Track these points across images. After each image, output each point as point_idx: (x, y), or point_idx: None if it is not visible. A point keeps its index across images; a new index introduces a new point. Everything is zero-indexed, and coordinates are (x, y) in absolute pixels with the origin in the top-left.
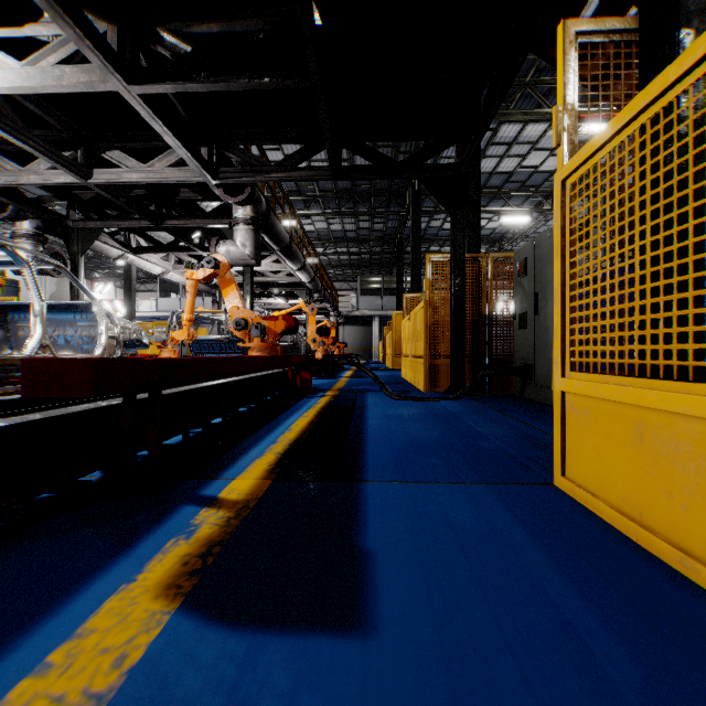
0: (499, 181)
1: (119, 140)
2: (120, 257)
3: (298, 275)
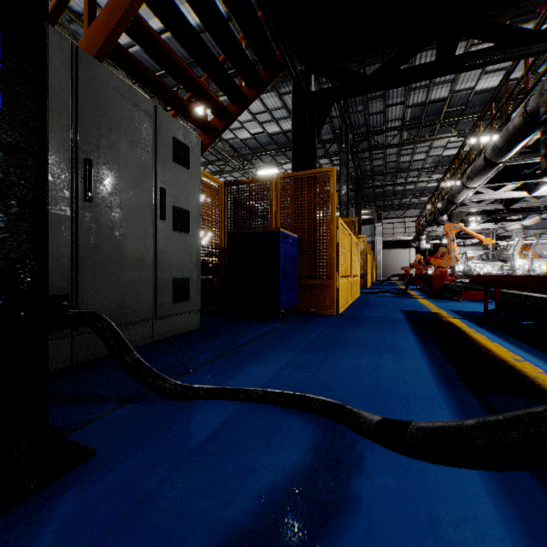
0: None
1: None
2: None
3: None
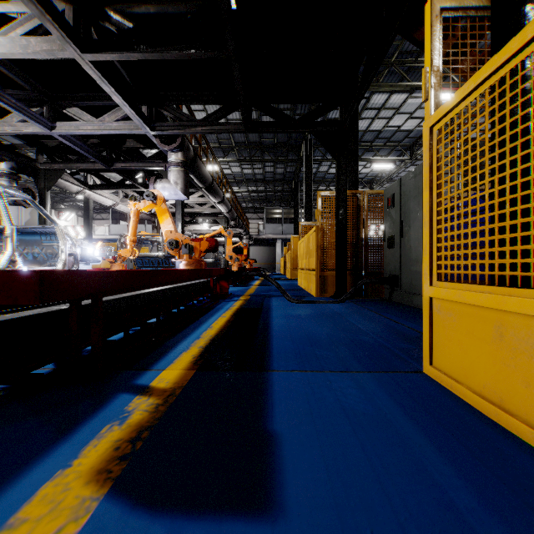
0: (371, 137)
1: (77, 99)
2: (79, 192)
3: (218, 207)
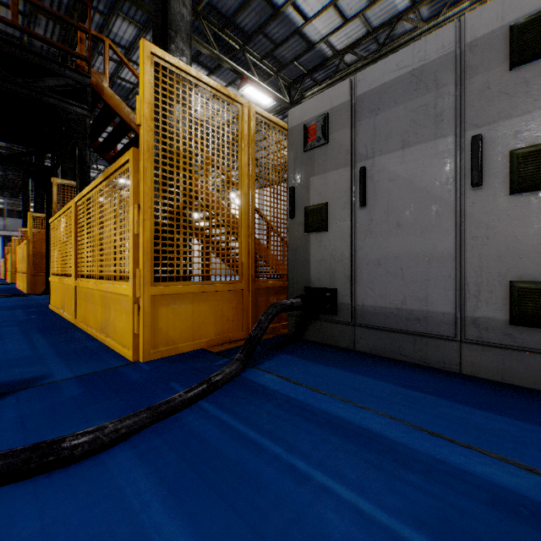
0: None
1: None
2: None
3: None
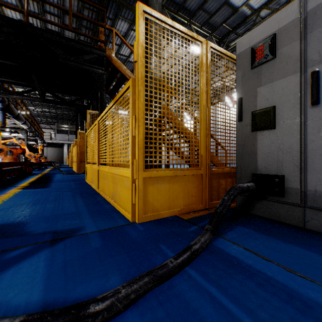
0: None
1: None
2: None
3: (21, 125)
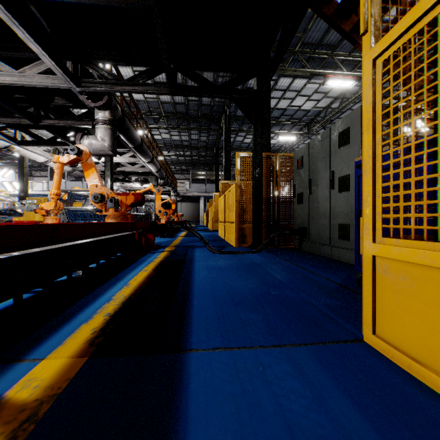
0: (277, 114)
1: None
2: (8, 147)
3: (148, 166)
